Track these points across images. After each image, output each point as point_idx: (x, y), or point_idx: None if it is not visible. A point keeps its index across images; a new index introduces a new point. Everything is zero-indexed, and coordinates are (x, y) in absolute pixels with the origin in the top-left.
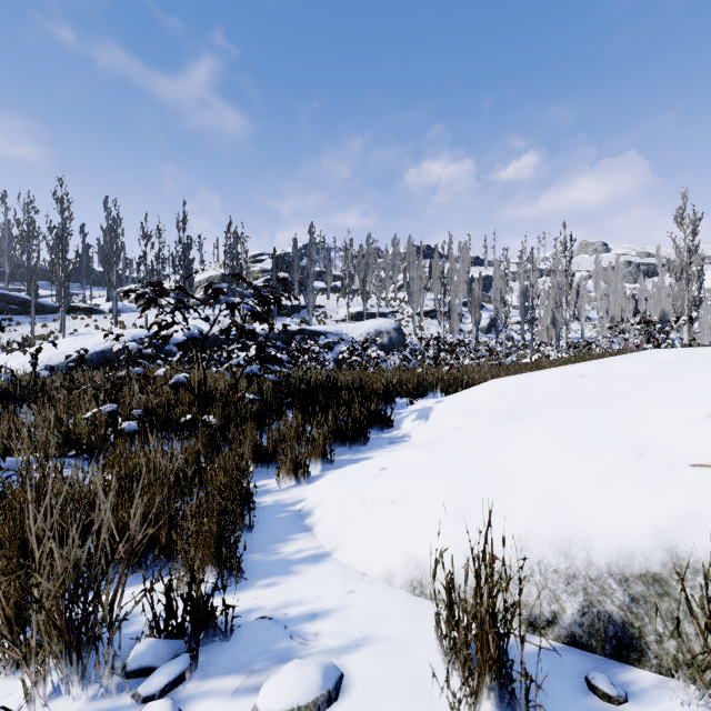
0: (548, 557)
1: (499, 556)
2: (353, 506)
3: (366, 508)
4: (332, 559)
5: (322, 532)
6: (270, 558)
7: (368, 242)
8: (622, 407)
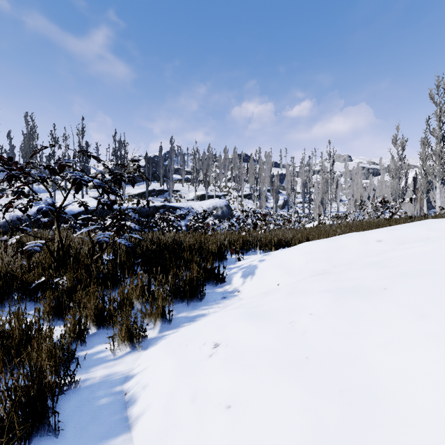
0: None
1: None
2: (181, 401)
3: (194, 409)
4: None
5: (142, 440)
6: None
7: (208, 150)
8: None
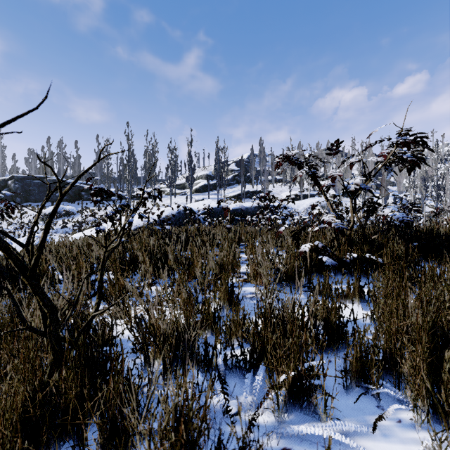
0: None
1: None
2: None
3: None
4: None
5: None
6: None
7: (299, 148)
8: None
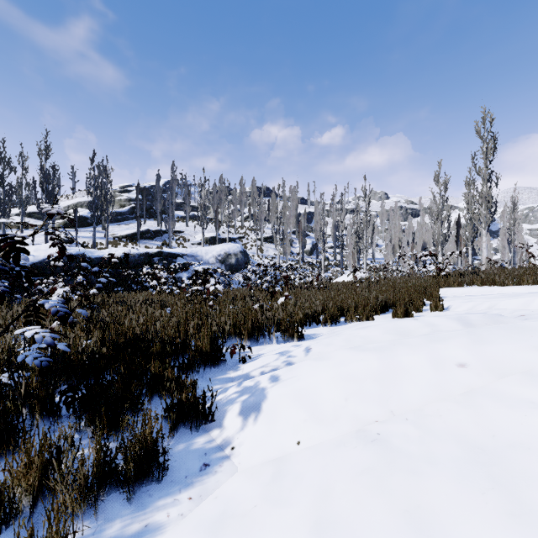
0: None
1: None
2: None
3: None
4: None
5: None
6: None
7: (220, 181)
8: None
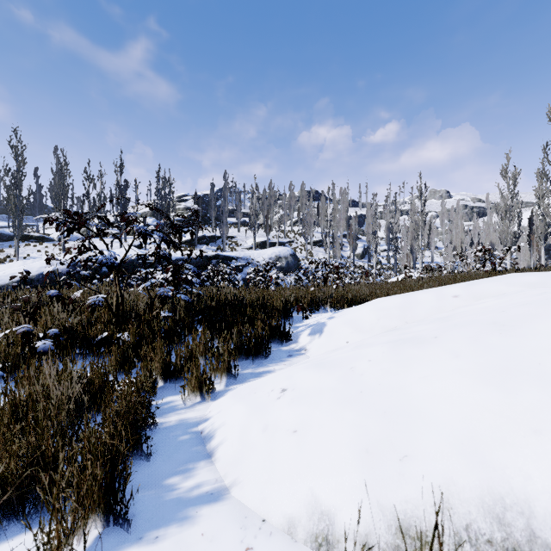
0: (477, 521)
1: (416, 513)
2: (254, 432)
3: (266, 436)
4: (230, 498)
5: (222, 461)
6: (164, 496)
7: (270, 187)
8: (529, 335)
